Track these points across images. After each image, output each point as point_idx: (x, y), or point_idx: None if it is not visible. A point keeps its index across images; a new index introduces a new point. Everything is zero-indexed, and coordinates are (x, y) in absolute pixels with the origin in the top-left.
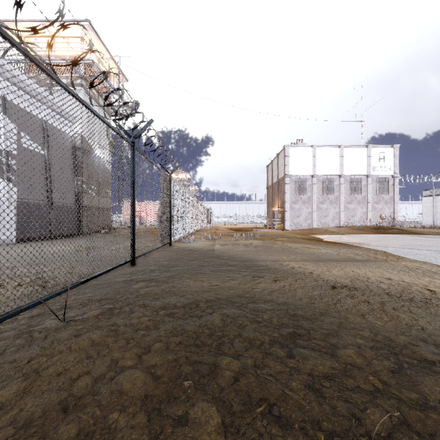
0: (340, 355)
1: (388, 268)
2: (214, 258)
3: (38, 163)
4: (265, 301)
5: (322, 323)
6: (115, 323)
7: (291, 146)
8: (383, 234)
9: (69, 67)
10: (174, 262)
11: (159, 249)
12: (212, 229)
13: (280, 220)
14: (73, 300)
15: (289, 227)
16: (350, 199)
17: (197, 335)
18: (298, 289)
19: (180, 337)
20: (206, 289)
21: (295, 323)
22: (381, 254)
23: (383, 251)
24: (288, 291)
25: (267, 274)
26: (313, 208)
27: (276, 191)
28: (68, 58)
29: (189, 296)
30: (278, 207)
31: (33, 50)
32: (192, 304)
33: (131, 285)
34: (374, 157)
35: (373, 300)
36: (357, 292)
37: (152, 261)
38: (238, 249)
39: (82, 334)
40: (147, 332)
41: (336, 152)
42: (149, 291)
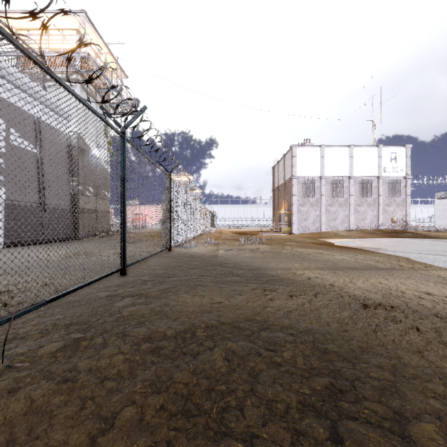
0: (416, 436)
1: (421, 279)
2: (218, 266)
3: (29, 162)
4: (282, 327)
5: (368, 366)
6: (76, 366)
7: (298, 146)
8: (397, 238)
9: (64, 61)
10: (172, 271)
11: (157, 255)
12: (215, 233)
13: (287, 223)
14: (34, 326)
15: (296, 231)
16: (361, 202)
17: (189, 390)
18: (321, 308)
19: (163, 396)
20: (206, 308)
21: (329, 366)
22: (404, 260)
23: (405, 257)
24: (309, 312)
25: (279, 287)
26: (321, 211)
27: (282, 193)
28: (62, 51)
29: (184, 319)
30: (284, 210)
31: (24, 41)
32: (187, 333)
33: (114, 302)
34: (385, 157)
35: (422, 325)
36: (397, 313)
37: (146, 270)
38: (244, 255)
39: (21, 388)
40: (117, 384)
41: (345, 152)
42: (134, 312)
